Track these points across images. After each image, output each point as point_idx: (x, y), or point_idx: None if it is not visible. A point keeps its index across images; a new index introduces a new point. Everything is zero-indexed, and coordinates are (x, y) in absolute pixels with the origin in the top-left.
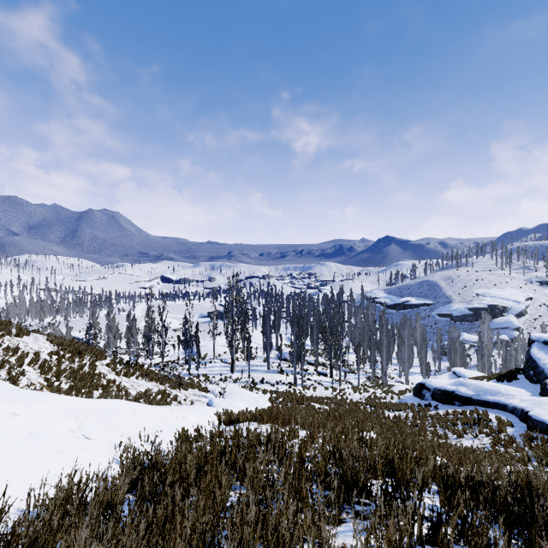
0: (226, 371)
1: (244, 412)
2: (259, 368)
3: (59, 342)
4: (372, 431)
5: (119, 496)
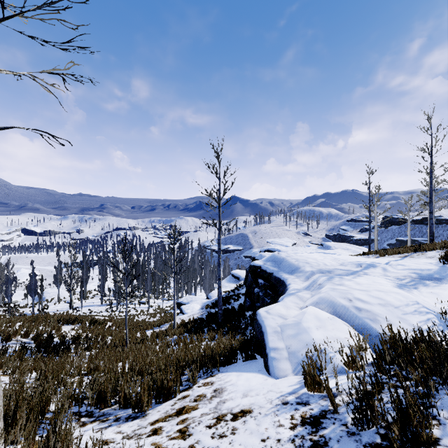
0: (66, 308)
1: None
2: (95, 304)
3: None
4: None
5: None
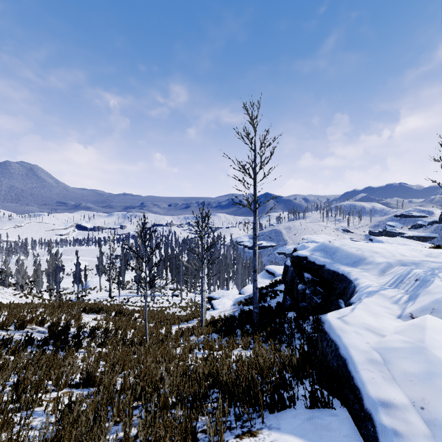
0: (106, 296)
1: None
2: (131, 294)
3: None
4: None
5: None
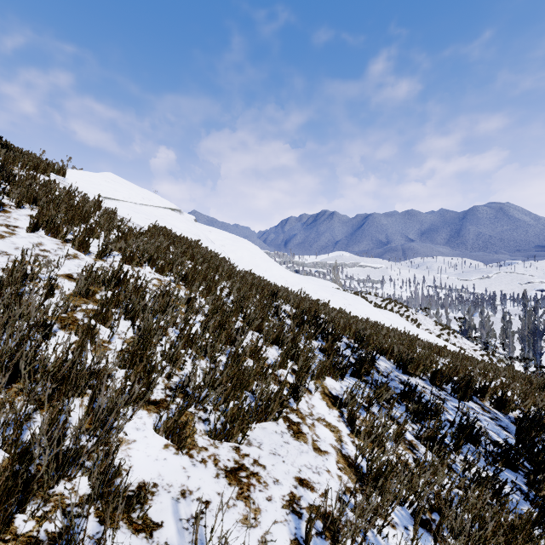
0: None
1: None
2: None
3: (437, 323)
4: None
5: None
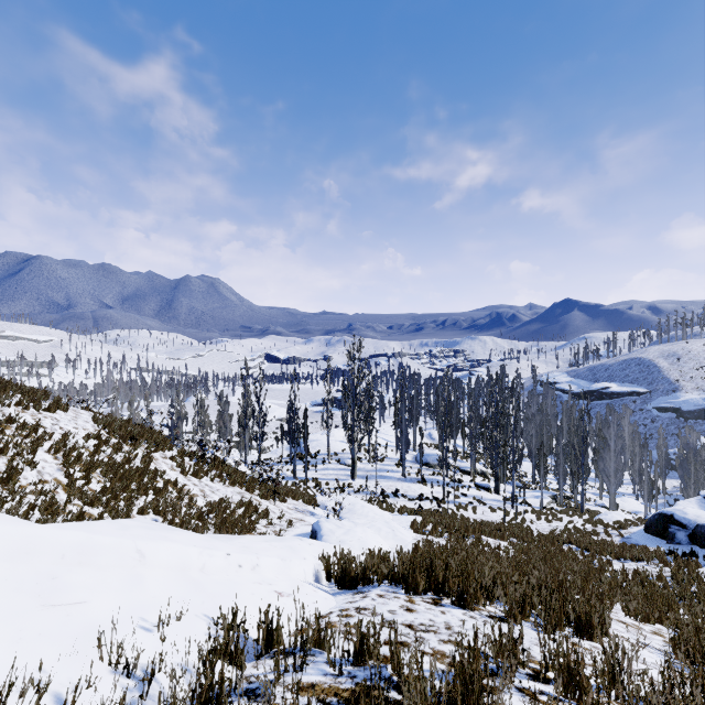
0: (344, 476)
1: (374, 557)
2: (391, 474)
3: (107, 423)
4: (614, 606)
5: None
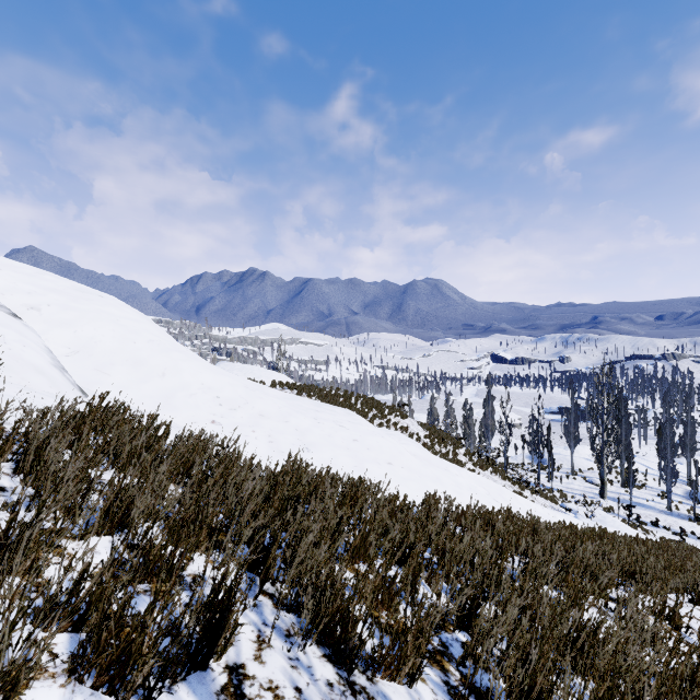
0: (591, 494)
1: None
2: (650, 504)
3: (427, 427)
4: None
5: (540, 528)
